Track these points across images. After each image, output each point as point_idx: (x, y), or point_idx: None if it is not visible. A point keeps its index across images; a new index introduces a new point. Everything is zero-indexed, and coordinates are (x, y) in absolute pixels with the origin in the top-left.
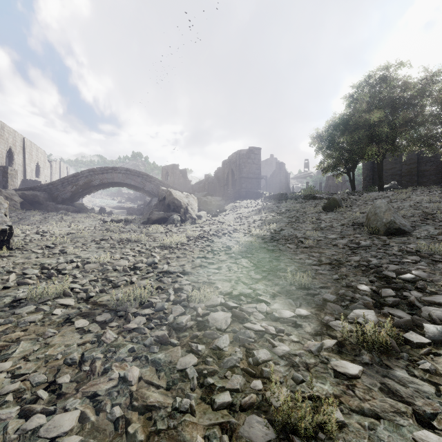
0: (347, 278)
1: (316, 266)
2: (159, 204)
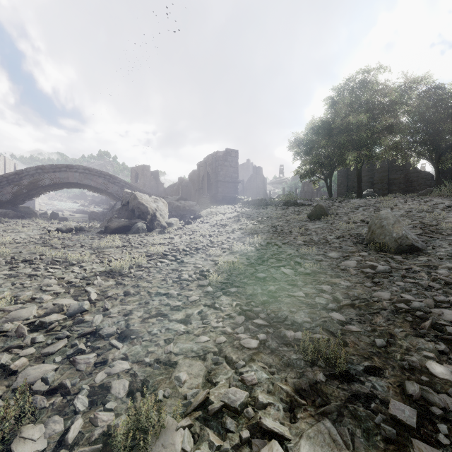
0: (397, 342)
1: (337, 313)
2: (122, 209)
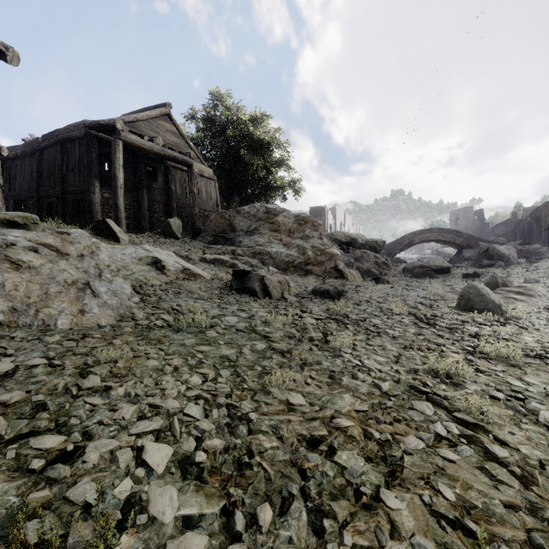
0: None
1: None
2: (480, 255)
